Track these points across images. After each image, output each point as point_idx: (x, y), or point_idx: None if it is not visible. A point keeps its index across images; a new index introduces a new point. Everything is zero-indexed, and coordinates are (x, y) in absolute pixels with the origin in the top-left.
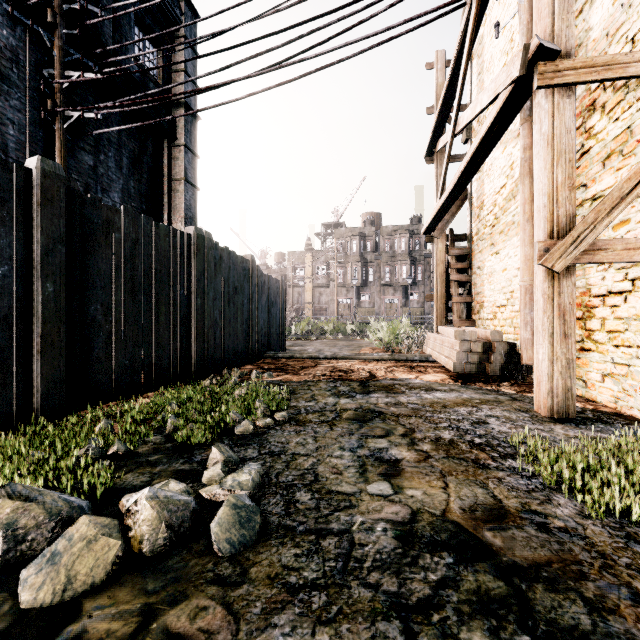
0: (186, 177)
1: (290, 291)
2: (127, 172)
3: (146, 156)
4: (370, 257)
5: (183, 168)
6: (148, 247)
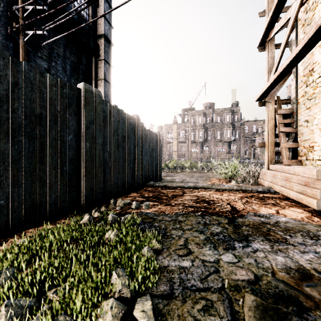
0: (105, 78)
1: (165, 145)
2: (69, 74)
3: (81, 65)
4: (209, 126)
5: (103, 73)
6: (31, 93)
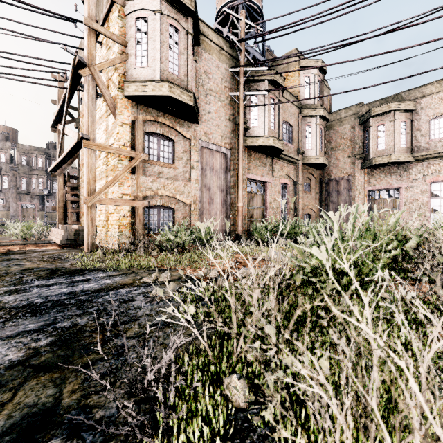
0: None
1: None
2: None
3: None
4: (5, 167)
5: None
6: None
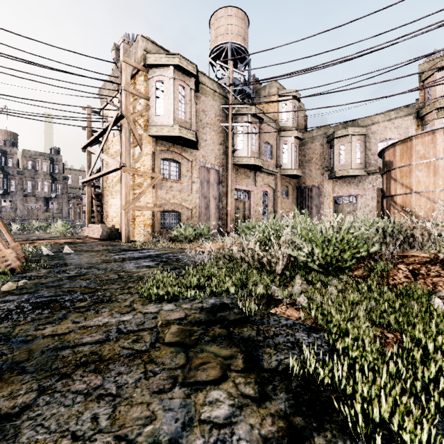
0: None
1: None
2: None
3: None
4: (12, 171)
5: None
6: None
